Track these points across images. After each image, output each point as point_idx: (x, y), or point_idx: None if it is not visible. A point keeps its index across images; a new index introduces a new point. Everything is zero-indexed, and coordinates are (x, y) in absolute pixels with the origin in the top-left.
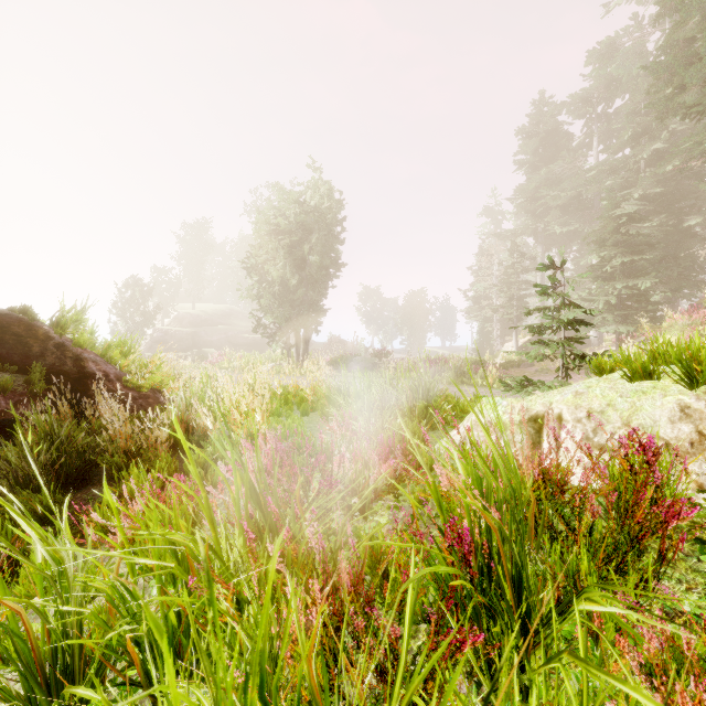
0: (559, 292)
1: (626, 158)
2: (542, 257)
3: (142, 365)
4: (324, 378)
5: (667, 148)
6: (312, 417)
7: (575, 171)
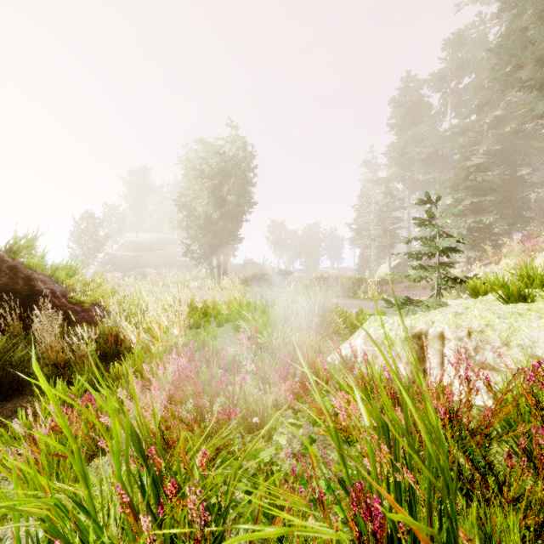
0: (435, 224)
1: (473, 122)
2: (408, 198)
3: (86, 284)
4: (237, 295)
5: (504, 115)
6: (226, 328)
7: (434, 132)
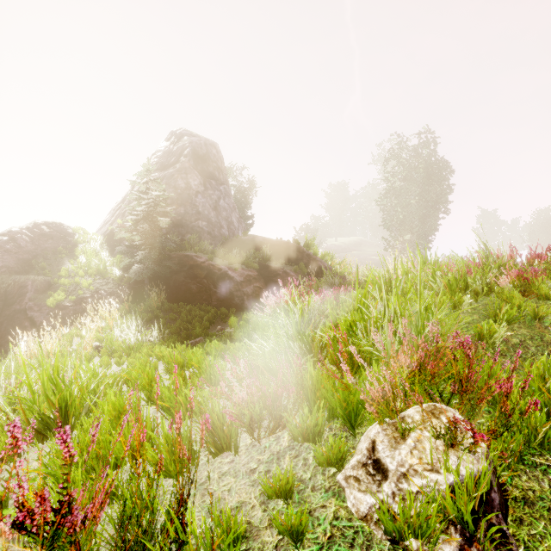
0: None
1: None
2: None
3: (338, 264)
4: None
5: None
6: None
7: None
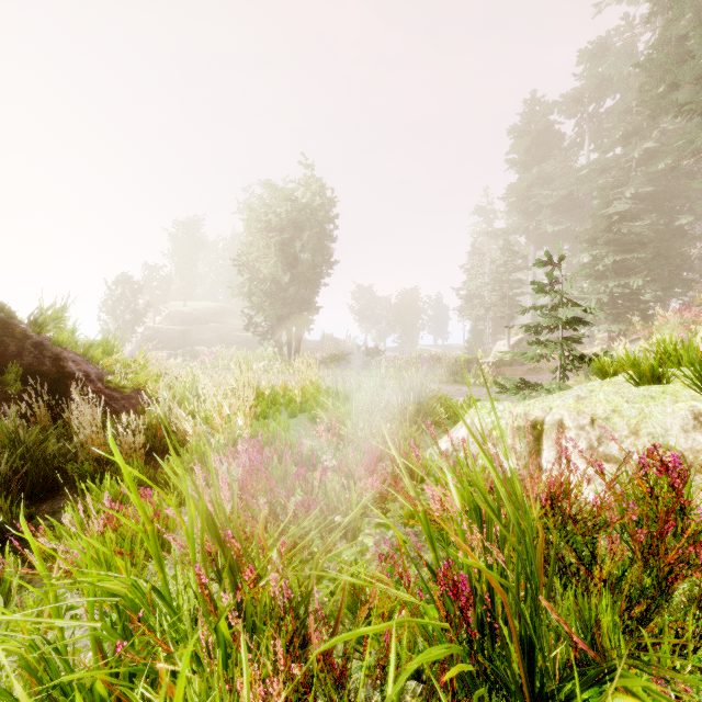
0: (557, 290)
1: (617, 157)
2: (533, 256)
3: (126, 365)
4: (314, 378)
5: (658, 147)
6: (300, 419)
7: (566, 170)
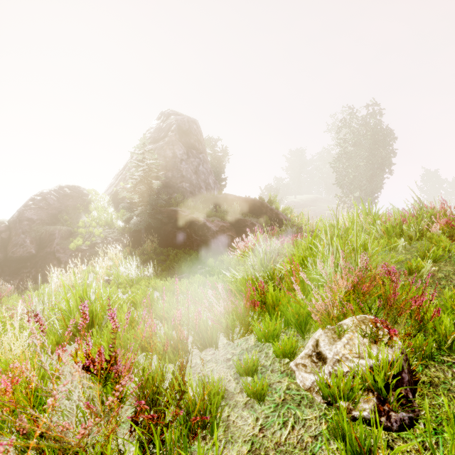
0: None
1: None
2: None
3: (296, 217)
4: None
5: None
6: None
7: None
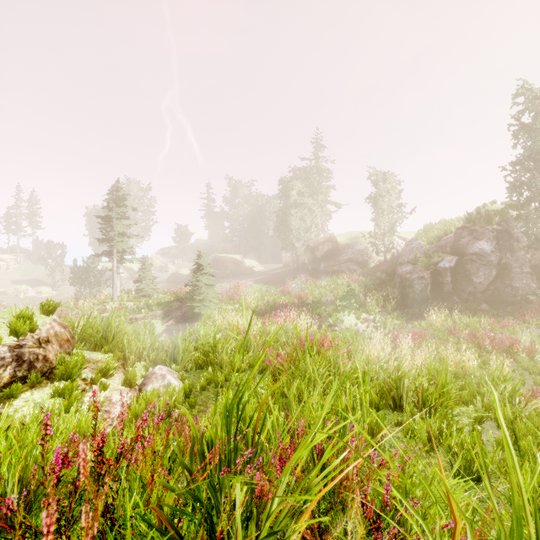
0: None
1: None
2: None
3: None
4: None
5: None
6: None
7: None
